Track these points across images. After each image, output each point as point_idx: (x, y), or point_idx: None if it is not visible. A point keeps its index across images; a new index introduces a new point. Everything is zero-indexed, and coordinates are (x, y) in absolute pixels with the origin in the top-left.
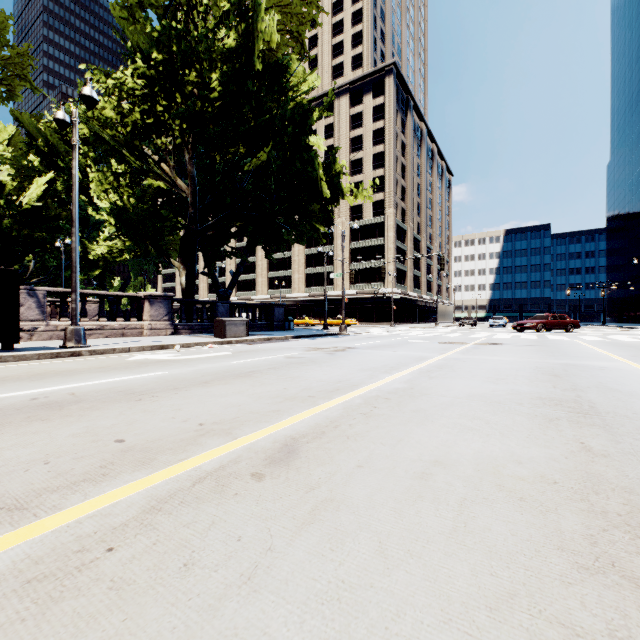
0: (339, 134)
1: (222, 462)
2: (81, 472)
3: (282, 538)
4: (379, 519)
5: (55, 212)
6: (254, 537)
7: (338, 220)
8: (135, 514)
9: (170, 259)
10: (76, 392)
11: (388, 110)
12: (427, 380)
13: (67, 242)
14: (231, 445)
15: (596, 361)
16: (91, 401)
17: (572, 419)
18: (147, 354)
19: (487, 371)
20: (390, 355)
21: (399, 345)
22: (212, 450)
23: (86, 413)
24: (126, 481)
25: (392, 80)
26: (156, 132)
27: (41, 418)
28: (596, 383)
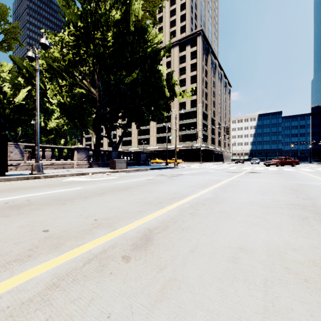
0: (173, 66)
1: (104, 247)
2: (15, 254)
3: (140, 315)
4: (209, 298)
5: (31, 106)
6: (120, 314)
7: (173, 110)
8: (40, 290)
9: (88, 129)
10: (30, 199)
11: (198, 53)
12: (224, 193)
13: None
14: (111, 234)
15: (315, 182)
16: (37, 204)
17: (316, 218)
18: (74, 177)
19: (256, 187)
20: (201, 178)
21: (205, 173)
22: (99, 238)
23: (32, 212)
24: (41, 261)
25: (200, 38)
26: (80, 64)
27: (5, 215)
28: (320, 195)
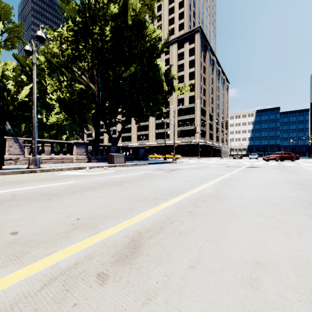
0: (172, 63)
1: (78, 258)
2: None
3: None
4: None
5: None
6: None
7: (171, 106)
8: None
9: (87, 124)
10: (16, 193)
11: (197, 50)
12: (226, 188)
13: (38, 117)
14: (91, 239)
15: None
16: (20, 200)
17: None
18: (70, 172)
19: (260, 182)
20: (200, 173)
21: (204, 167)
22: (75, 244)
23: (10, 208)
24: None
25: (199, 35)
26: (79, 59)
27: None
28: None
